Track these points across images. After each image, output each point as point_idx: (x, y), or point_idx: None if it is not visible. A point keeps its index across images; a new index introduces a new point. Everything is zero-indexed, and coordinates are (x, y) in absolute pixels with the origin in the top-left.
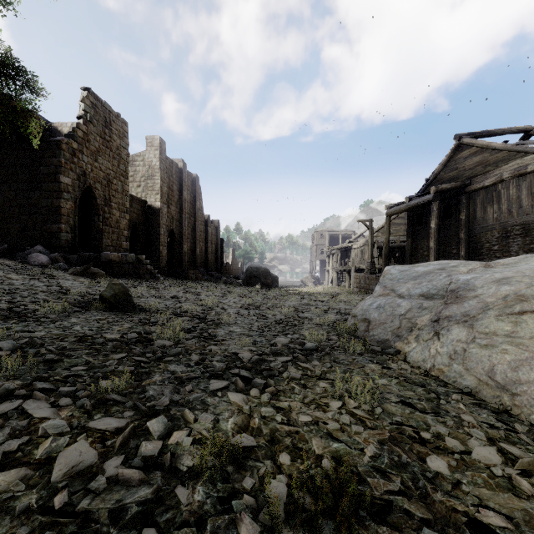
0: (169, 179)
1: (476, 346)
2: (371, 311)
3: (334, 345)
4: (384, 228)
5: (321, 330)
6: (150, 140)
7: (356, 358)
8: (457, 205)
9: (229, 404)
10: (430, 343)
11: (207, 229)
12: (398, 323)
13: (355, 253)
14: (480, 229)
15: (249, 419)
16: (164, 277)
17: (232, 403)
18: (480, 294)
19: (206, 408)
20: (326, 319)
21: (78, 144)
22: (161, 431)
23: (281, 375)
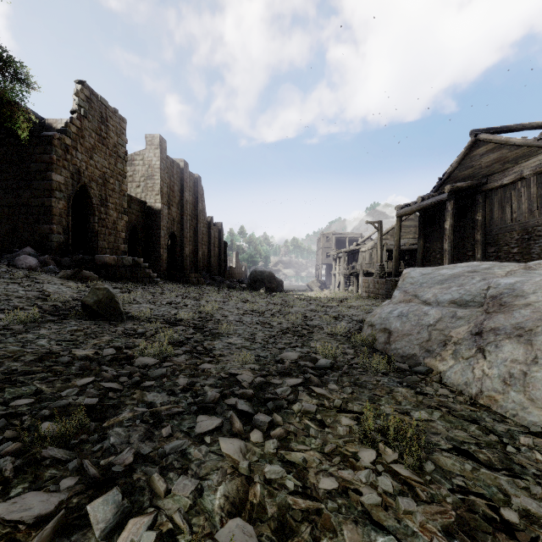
0: (170, 180)
1: (540, 369)
2: (392, 320)
3: (351, 362)
4: (393, 230)
5: (334, 342)
6: (150, 138)
7: (381, 379)
8: (473, 205)
9: (219, 457)
10: (472, 361)
11: (210, 231)
12: (427, 335)
13: (363, 256)
14: (498, 230)
15: (246, 486)
16: (165, 281)
17: (224, 455)
18: (533, 301)
19: (186, 466)
20: (338, 329)
21: (71, 140)
22: (108, 521)
23: (291, 405)
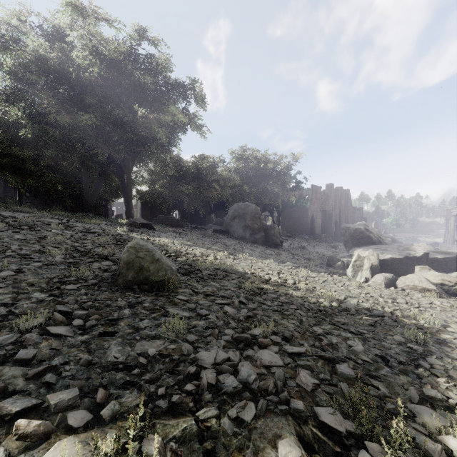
0: (335, 198)
1: None
2: None
3: None
4: None
5: None
6: (327, 185)
7: None
8: None
9: None
10: None
11: (354, 215)
12: None
13: None
14: None
15: None
16: (333, 241)
17: None
18: None
19: None
20: None
21: (310, 203)
22: None
23: None
